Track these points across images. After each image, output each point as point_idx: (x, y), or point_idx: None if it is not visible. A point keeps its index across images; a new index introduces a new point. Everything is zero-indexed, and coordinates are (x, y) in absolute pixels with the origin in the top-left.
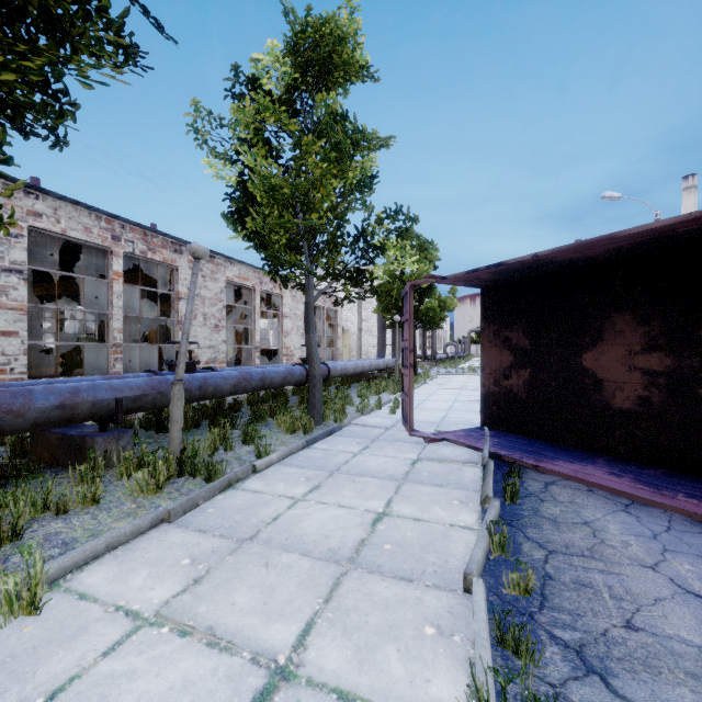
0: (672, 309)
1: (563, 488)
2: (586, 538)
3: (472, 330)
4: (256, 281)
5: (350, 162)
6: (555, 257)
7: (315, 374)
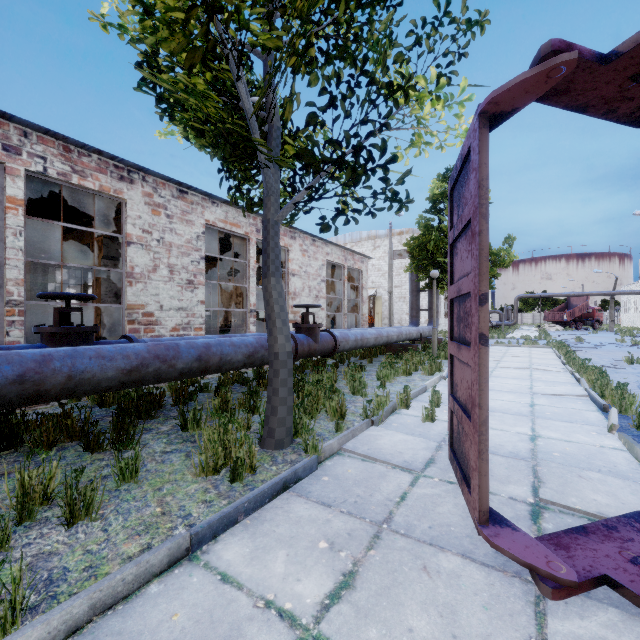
0: None
1: None
2: None
3: (519, 296)
4: (250, 228)
5: None
6: None
7: (277, 351)
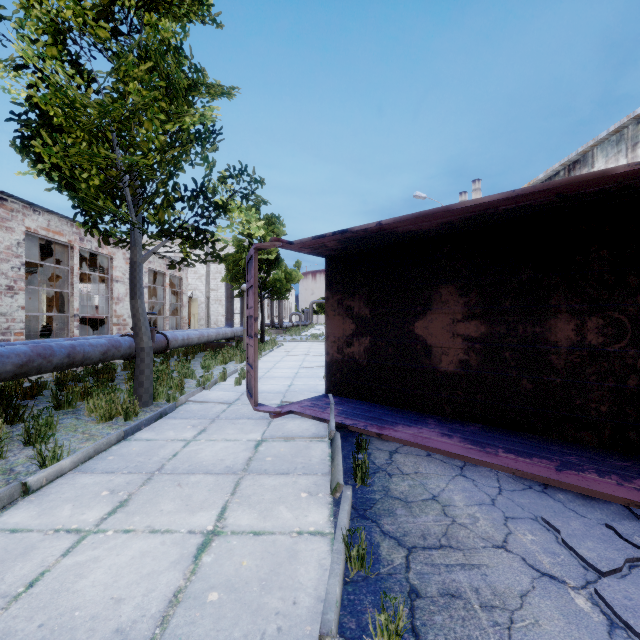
0: (486, 283)
1: (406, 456)
2: (438, 519)
3: (314, 302)
4: (73, 237)
5: (187, 107)
6: (396, 227)
7: (143, 347)
